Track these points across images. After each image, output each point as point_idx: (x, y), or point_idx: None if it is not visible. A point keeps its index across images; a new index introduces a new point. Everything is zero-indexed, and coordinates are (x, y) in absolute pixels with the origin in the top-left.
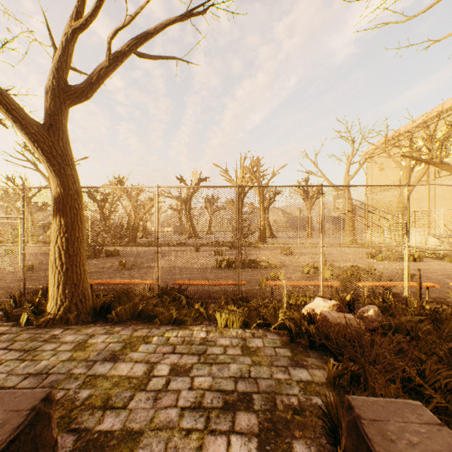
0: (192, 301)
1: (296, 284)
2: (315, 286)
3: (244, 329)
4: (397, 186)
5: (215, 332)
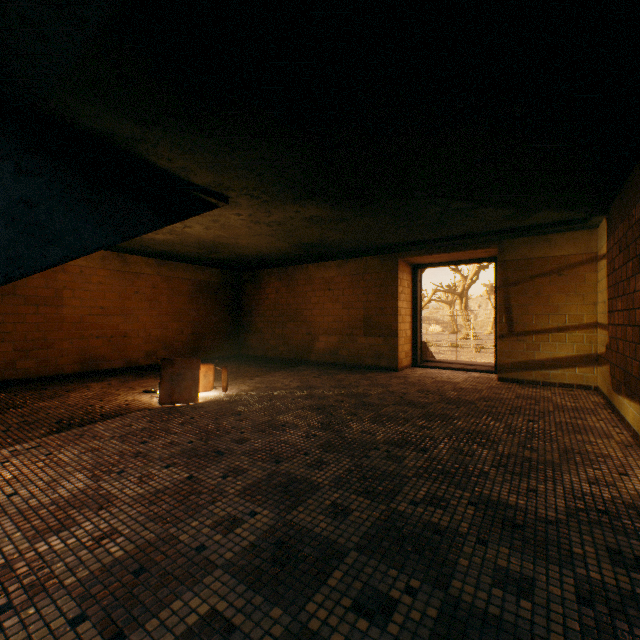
0: None
1: None
2: None
3: None
4: None
5: None
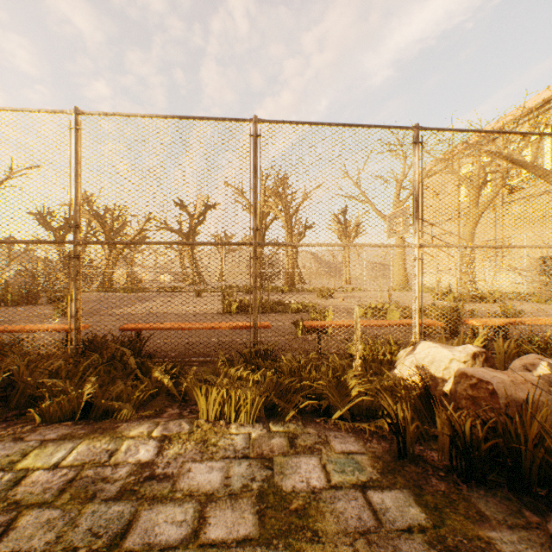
0: (150, 362)
1: (369, 322)
2: (405, 323)
3: (266, 425)
4: (549, 136)
5: (186, 440)
